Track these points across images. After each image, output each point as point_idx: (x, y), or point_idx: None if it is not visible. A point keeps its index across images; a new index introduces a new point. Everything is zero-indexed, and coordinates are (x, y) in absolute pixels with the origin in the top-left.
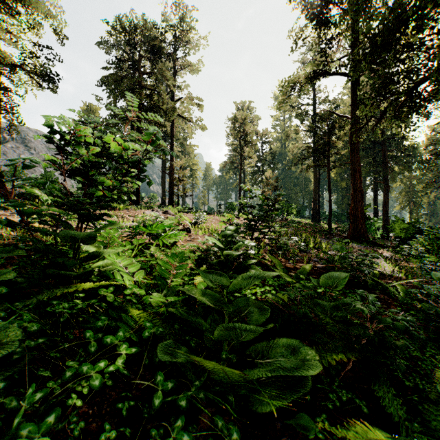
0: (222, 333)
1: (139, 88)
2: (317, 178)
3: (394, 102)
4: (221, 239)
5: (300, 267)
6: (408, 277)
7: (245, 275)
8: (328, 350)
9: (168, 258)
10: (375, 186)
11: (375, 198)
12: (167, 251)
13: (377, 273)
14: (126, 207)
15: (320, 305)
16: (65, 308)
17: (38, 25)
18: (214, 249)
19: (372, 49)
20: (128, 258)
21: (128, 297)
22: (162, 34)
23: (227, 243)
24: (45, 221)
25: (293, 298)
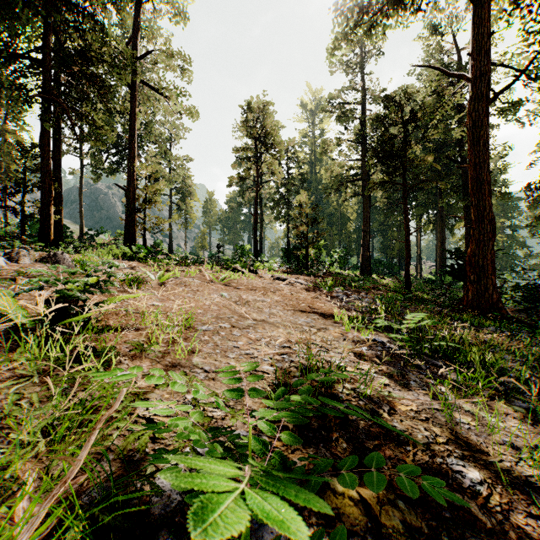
0: None
1: (49, 2)
2: (368, 211)
3: None
4: None
5: None
6: None
7: None
8: None
9: None
10: (442, 225)
11: (442, 241)
12: None
13: None
14: None
15: None
16: None
17: None
18: None
19: None
20: None
21: None
22: None
23: None
24: None
25: None
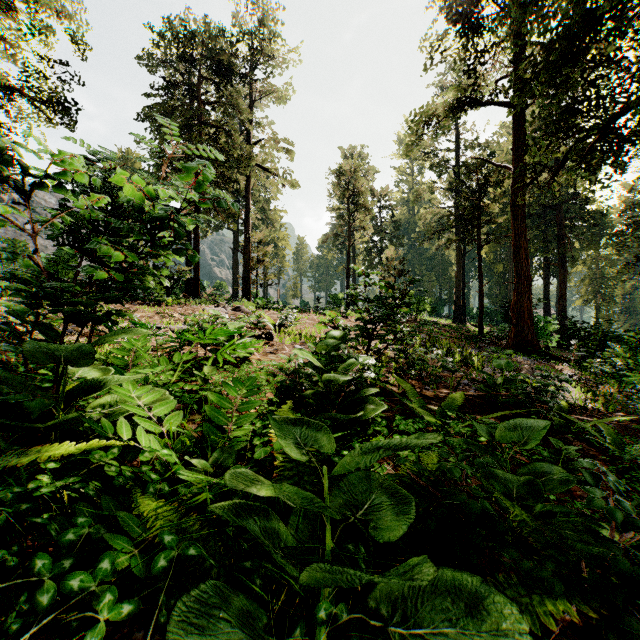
0: (318, 573)
1: (198, 124)
2: (461, 259)
3: (580, 142)
4: (319, 352)
5: (443, 394)
6: (610, 409)
7: (367, 444)
8: (534, 588)
9: (227, 388)
10: (545, 271)
11: (545, 288)
12: (233, 372)
13: (565, 404)
14: (177, 302)
15: (498, 479)
16: (6, 500)
17: (48, 30)
18: (308, 370)
19: (547, 64)
20: (157, 388)
21: (146, 467)
22: (233, 44)
23: (330, 359)
24: (11, 324)
25: (458, 477)
